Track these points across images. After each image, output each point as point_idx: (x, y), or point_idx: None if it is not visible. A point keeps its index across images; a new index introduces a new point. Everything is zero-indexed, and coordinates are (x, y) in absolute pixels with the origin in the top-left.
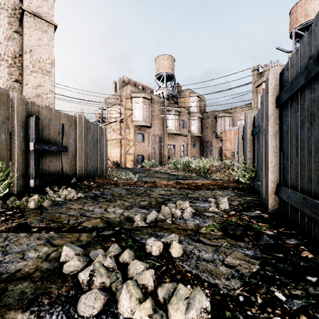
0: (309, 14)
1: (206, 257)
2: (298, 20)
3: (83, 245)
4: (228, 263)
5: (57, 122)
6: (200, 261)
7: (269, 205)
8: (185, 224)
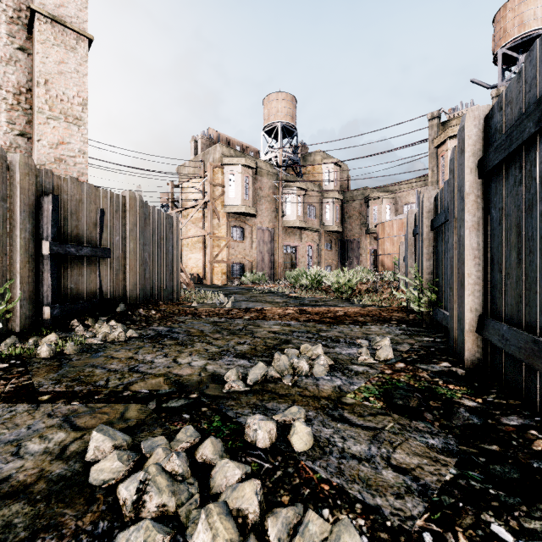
0: (526, 23)
1: (357, 451)
2: (508, 32)
3: (131, 429)
4: (398, 463)
5: (91, 206)
6: (345, 459)
7: (466, 351)
8: (316, 386)
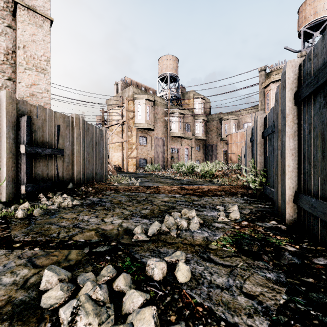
0: (318, 12)
1: (220, 282)
2: (307, 18)
3: (72, 267)
4: (247, 291)
5: (51, 123)
6: (212, 288)
7: (286, 214)
8: (192, 237)
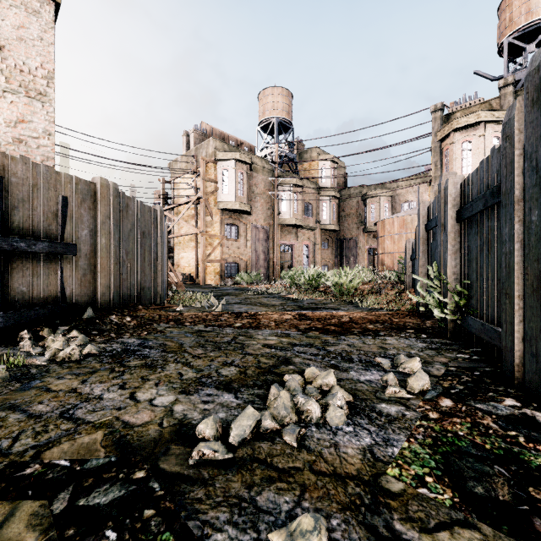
0: (534, 10)
1: None
2: (515, 21)
3: None
4: None
5: (50, 192)
6: None
7: None
8: (335, 449)
